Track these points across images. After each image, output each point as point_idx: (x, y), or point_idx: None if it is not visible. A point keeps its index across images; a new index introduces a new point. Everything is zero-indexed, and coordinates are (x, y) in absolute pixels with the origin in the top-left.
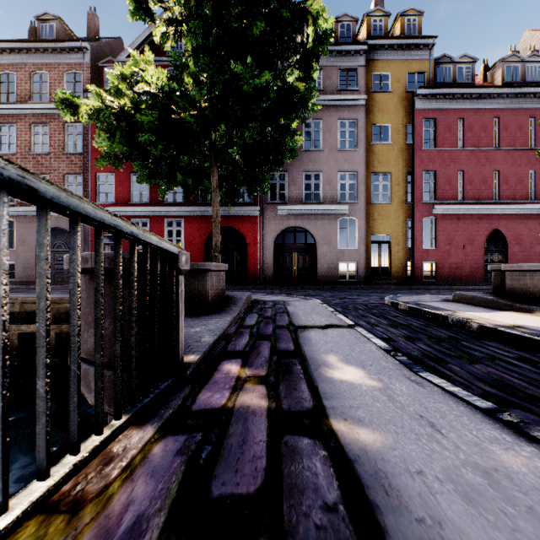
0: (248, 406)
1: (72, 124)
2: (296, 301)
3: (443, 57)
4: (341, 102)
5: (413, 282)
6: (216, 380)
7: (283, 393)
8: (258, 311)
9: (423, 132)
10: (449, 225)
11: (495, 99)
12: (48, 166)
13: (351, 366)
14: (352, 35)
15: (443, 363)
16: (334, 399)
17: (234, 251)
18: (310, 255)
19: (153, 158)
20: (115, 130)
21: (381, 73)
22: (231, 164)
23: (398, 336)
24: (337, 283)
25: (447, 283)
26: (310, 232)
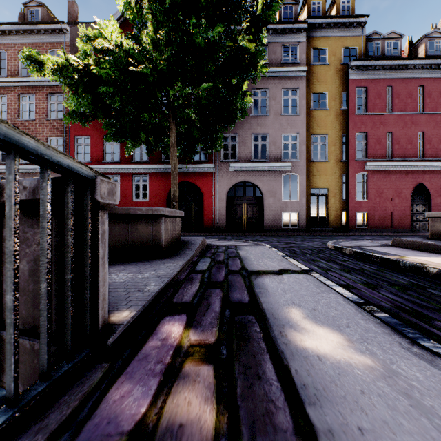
0: (181, 425)
1: (54, 94)
2: (247, 246)
3: (373, 34)
4: (284, 73)
5: (348, 229)
6: (147, 352)
7: (239, 386)
8: (211, 255)
9: (356, 99)
10: (379, 180)
11: (420, 69)
12: (34, 130)
13: (323, 327)
14: (294, 16)
15: (426, 318)
16: (323, 404)
17: (192, 203)
18: (257, 206)
19: (115, 114)
20: (78, 86)
21: (320, 48)
22: (188, 122)
23: (356, 282)
24: (281, 230)
25: (377, 231)
26: (258, 186)
